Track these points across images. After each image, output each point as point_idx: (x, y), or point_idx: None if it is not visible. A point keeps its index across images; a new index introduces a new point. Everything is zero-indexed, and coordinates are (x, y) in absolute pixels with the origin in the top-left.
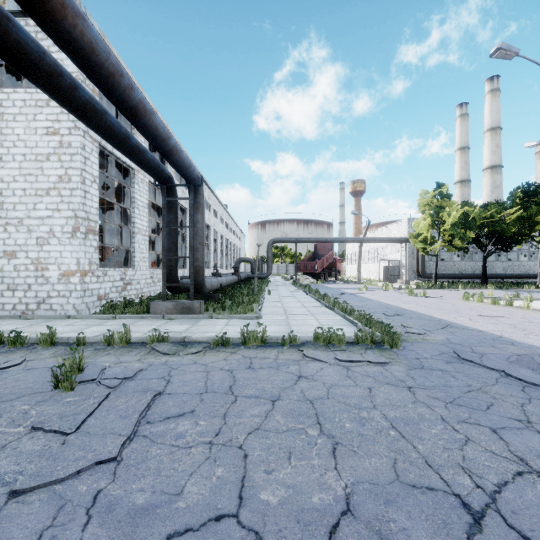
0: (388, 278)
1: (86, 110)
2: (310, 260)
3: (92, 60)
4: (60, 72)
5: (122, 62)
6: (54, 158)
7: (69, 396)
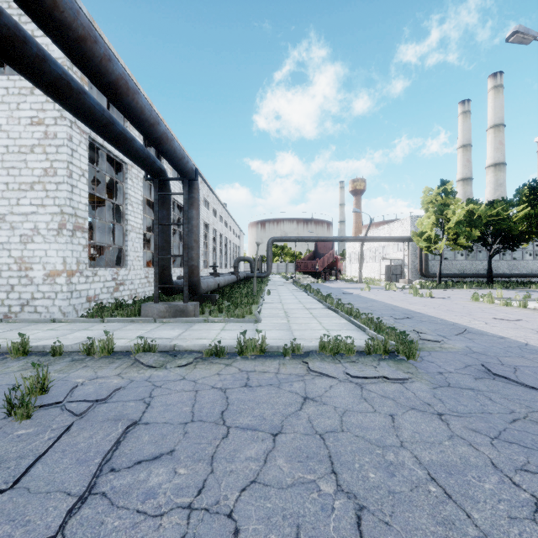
0: (390, 277)
1: (59, 87)
2: (311, 259)
3: (55, 17)
4: (23, 37)
5: (114, 50)
6: (39, 150)
7: (23, 426)
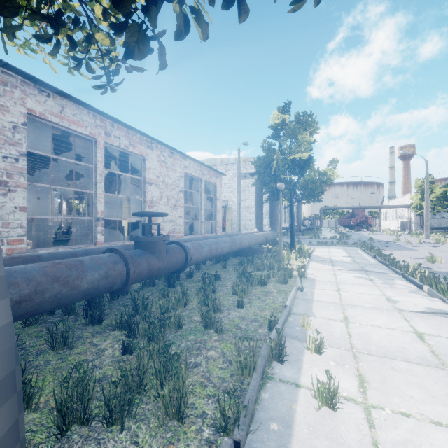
0: (401, 229)
1: None
2: (349, 218)
3: None
4: None
5: None
6: None
7: None
